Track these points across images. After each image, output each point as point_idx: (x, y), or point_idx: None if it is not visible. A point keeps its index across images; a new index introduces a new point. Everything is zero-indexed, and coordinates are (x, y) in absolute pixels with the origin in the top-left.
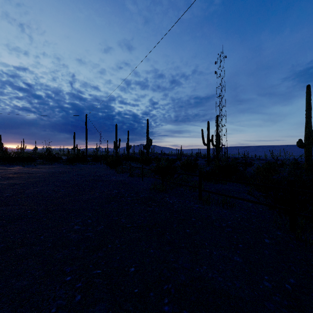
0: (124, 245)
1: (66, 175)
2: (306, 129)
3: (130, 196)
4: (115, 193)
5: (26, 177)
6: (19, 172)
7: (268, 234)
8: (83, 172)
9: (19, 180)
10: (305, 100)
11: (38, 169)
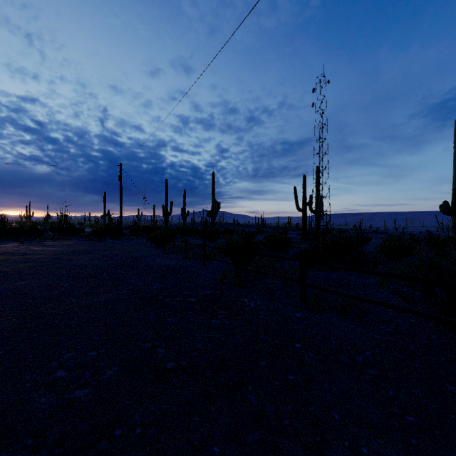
0: (152, 428)
1: (83, 257)
2: (454, 186)
3: (181, 295)
4: (156, 290)
5: (15, 261)
6: (8, 253)
7: (455, 385)
8: (113, 253)
9: (2, 265)
10: (453, 142)
11: (43, 247)
